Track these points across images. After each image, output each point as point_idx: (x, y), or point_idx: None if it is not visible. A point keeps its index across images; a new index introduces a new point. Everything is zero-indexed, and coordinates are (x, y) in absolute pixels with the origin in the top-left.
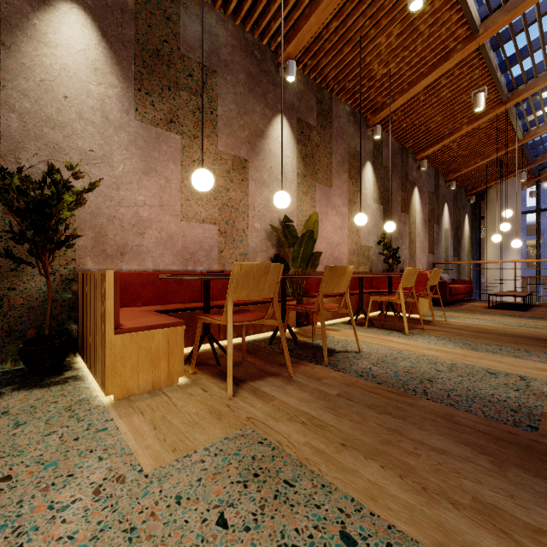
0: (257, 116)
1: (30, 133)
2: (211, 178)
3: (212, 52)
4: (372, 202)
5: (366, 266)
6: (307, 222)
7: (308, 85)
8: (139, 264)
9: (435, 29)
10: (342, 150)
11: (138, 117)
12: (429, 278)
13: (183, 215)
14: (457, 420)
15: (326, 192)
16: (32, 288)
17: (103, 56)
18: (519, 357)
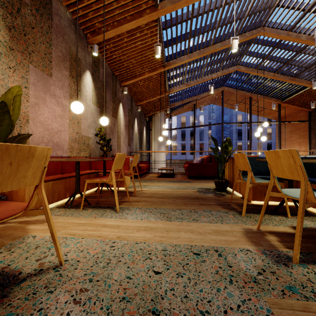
0: None
1: None
2: None
3: None
4: (91, 103)
5: (86, 152)
6: (4, 95)
7: None
8: None
9: None
10: (63, 48)
11: None
12: (132, 161)
13: None
14: None
15: (44, 79)
16: None
17: None
18: (197, 220)
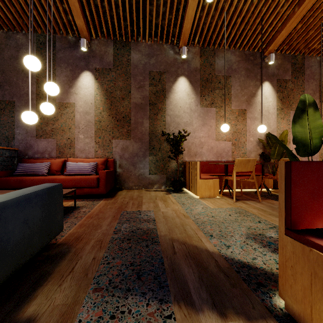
0: (251, 87)
1: (172, 121)
2: (228, 127)
3: (228, 68)
4: None
5: None
6: (280, 135)
7: (285, 58)
8: (201, 158)
9: None
10: (313, 86)
11: (200, 106)
12: None
13: (216, 139)
14: None
15: None
16: (172, 166)
17: (190, 89)
18: None
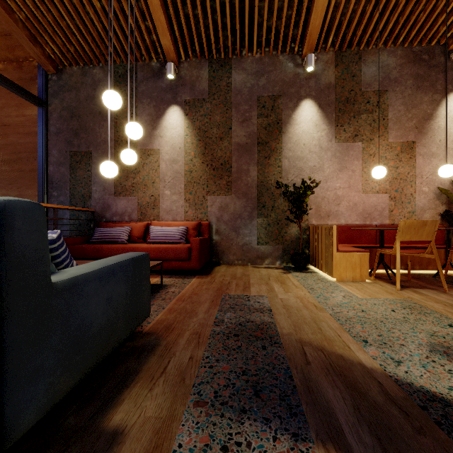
0: (425, 105)
1: (291, 166)
2: (384, 170)
3: (384, 79)
4: None
5: None
6: None
7: None
8: (337, 221)
9: None
10: None
11: (336, 141)
12: None
13: (363, 190)
14: None
15: None
16: (292, 232)
17: (319, 117)
18: None
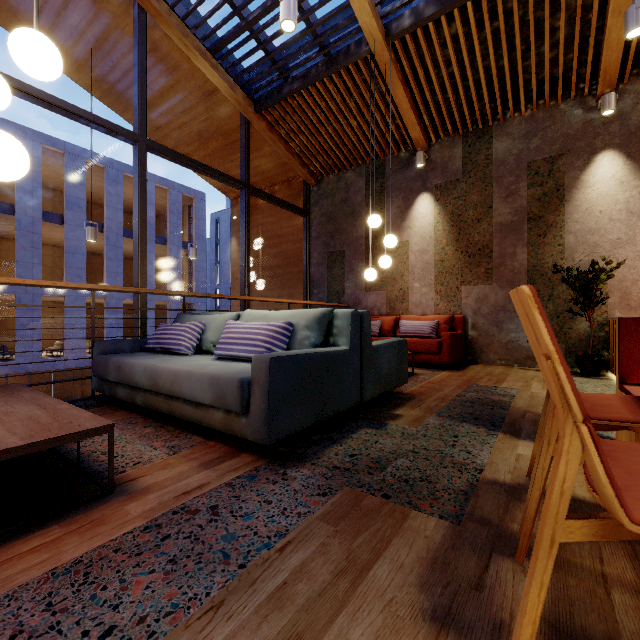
0: None
1: (579, 242)
2: None
3: None
4: None
5: None
6: None
7: None
8: None
9: None
10: None
11: None
12: None
13: None
14: None
15: None
16: (580, 328)
17: (627, 171)
18: None
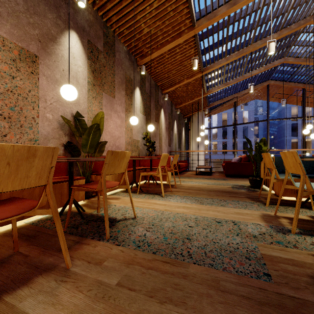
0: (49, 22)
1: None
2: None
3: None
4: (140, 112)
5: (136, 152)
6: (95, 118)
7: (97, 19)
8: None
9: (175, 14)
10: (121, 75)
11: None
12: (173, 159)
13: None
14: (223, 285)
15: (111, 100)
16: None
17: None
18: (224, 206)
